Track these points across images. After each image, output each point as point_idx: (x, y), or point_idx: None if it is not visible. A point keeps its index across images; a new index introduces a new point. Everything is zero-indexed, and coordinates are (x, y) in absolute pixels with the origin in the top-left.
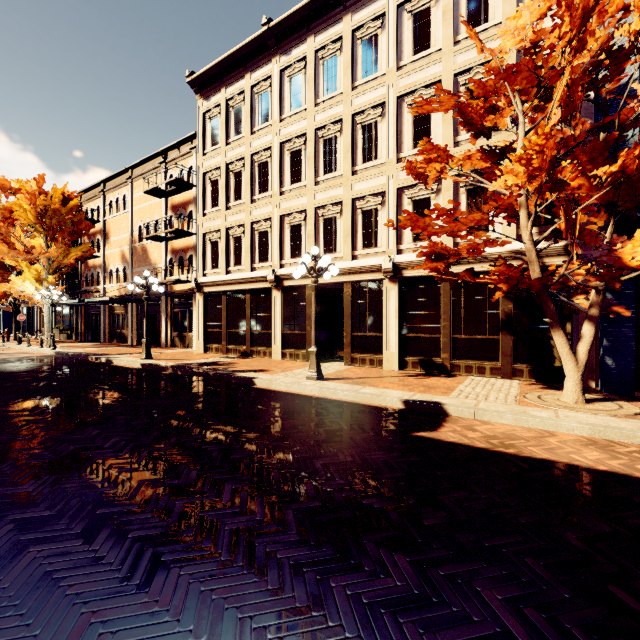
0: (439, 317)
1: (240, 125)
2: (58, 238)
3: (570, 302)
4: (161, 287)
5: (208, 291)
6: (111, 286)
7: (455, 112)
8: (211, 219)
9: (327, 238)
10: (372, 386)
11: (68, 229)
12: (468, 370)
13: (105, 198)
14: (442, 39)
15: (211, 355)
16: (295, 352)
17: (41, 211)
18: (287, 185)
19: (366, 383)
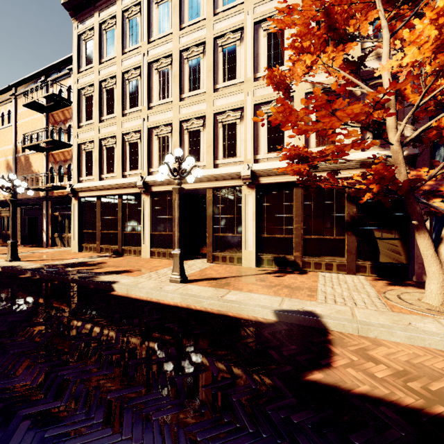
0: (291, 219)
1: (112, 47)
2: None
3: (432, 204)
4: (30, 190)
5: (83, 196)
6: None
7: (321, 12)
8: (86, 131)
9: (191, 149)
10: (236, 289)
11: None
12: (317, 266)
13: None
14: None
15: (85, 254)
16: (162, 251)
17: None
18: (155, 101)
19: (230, 285)
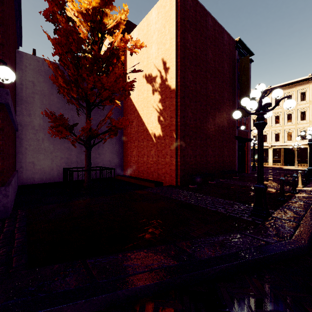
0: None
1: None
2: None
3: None
4: None
5: None
6: None
7: None
8: None
9: (288, 137)
10: None
11: None
12: None
13: None
14: None
15: None
16: (277, 164)
17: None
18: (274, 124)
19: None
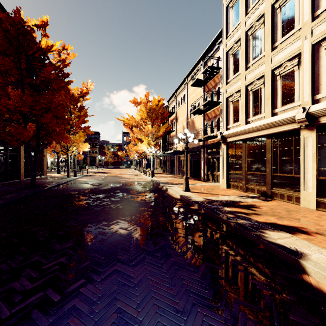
0: None
1: None
2: (154, 122)
3: None
4: (195, 140)
5: (230, 141)
6: (178, 145)
7: None
8: (232, 84)
9: None
10: None
11: (159, 117)
12: None
13: (176, 100)
14: None
15: (232, 191)
16: None
17: (149, 111)
18: (325, 3)
19: None
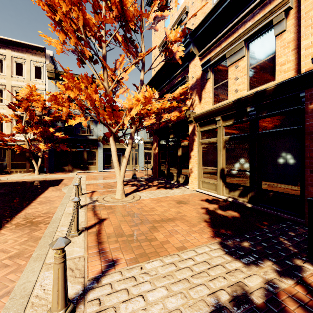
0: (6, 157)
1: None
2: None
3: (36, 154)
4: None
5: None
6: None
7: (6, 105)
8: None
9: None
10: None
11: None
12: (16, 172)
13: None
14: (7, 73)
15: None
16: None
17: None
18: None
19: None
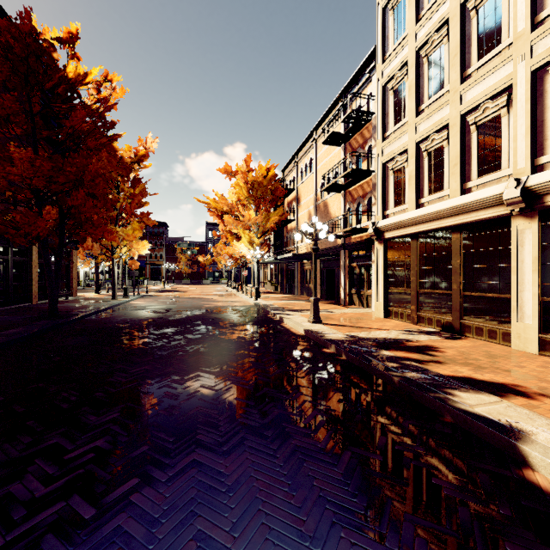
0: None
1: None
2: (260, 206)
3: None
4: (331, 235)
5: (390, 237)
6: (301, 245)
7: None
8: (394, 140)
9: None
10: None
11: (268, 197)
12: None
13: (297, 168)
14: None
15: (394, 323)
16: None
17: (251, 186)
18: None
19: None
